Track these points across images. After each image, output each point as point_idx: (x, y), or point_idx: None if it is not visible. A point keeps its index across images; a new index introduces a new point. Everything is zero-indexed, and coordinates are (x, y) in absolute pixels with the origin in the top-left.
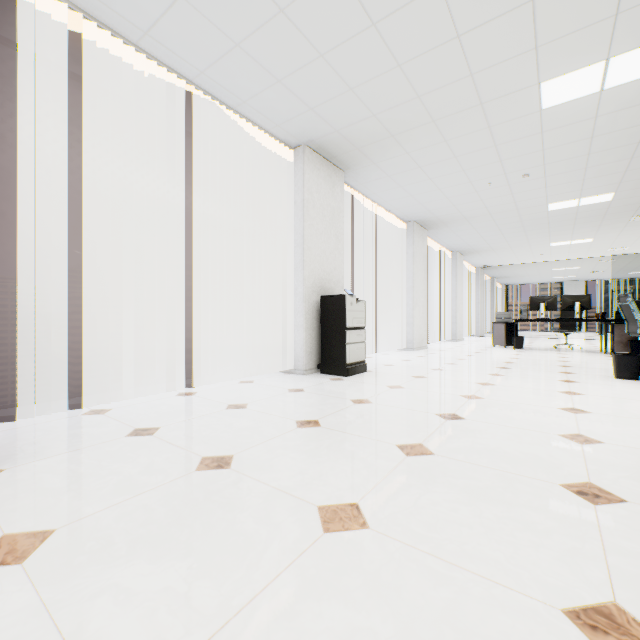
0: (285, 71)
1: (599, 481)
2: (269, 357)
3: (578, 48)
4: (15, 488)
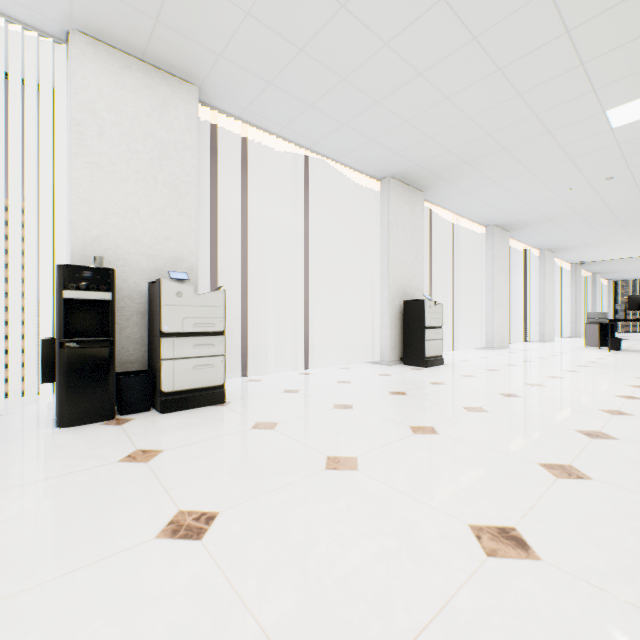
0: (377, 134)
1: (607, 431)
2: (359, 350)
3: (636, 84)
4: (244, 408)
